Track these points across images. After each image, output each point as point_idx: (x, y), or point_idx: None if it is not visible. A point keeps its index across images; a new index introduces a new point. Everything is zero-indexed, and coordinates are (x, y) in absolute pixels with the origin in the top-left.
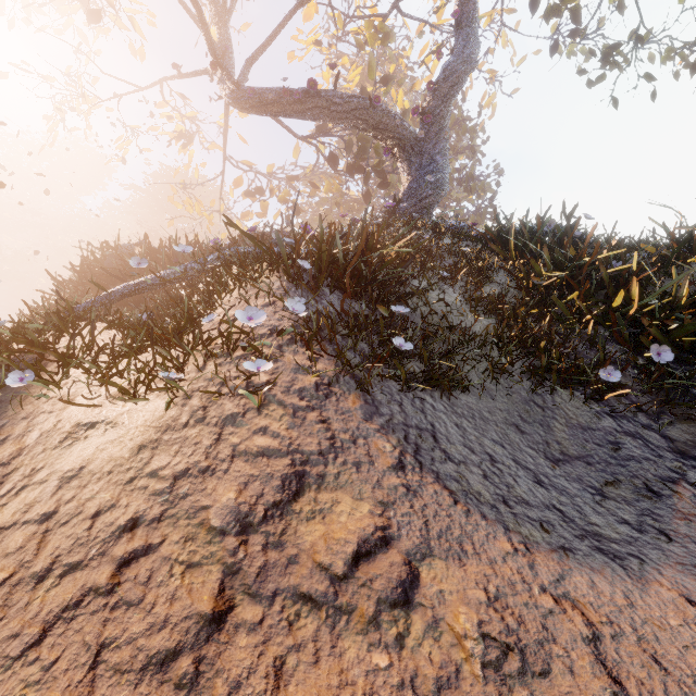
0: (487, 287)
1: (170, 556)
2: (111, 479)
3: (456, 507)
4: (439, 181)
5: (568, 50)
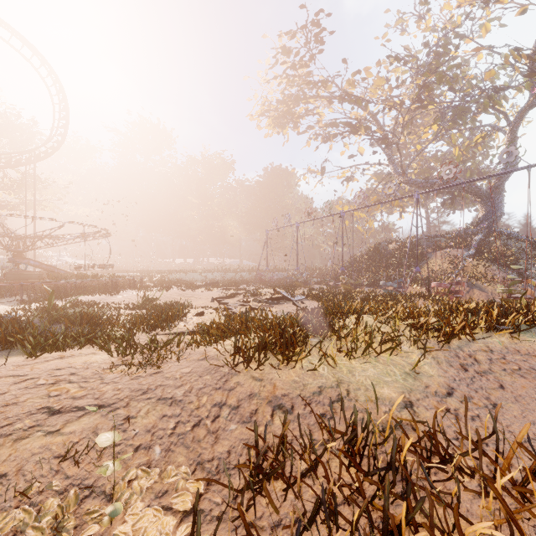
0: None
1: None
2: None
3: None
4: (501, 213)
5: None
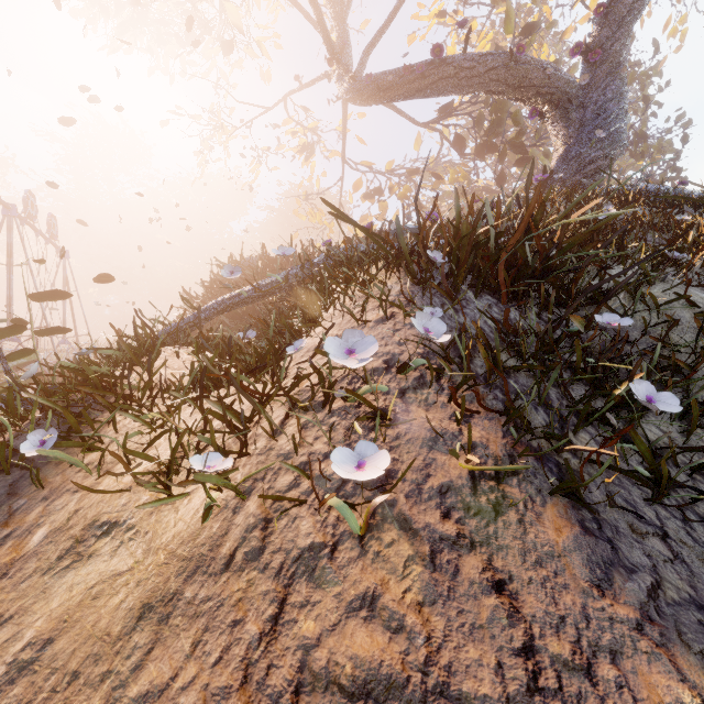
0: None
1: None
2: (66, 700)
3: None
4: (613, 135)
5: None
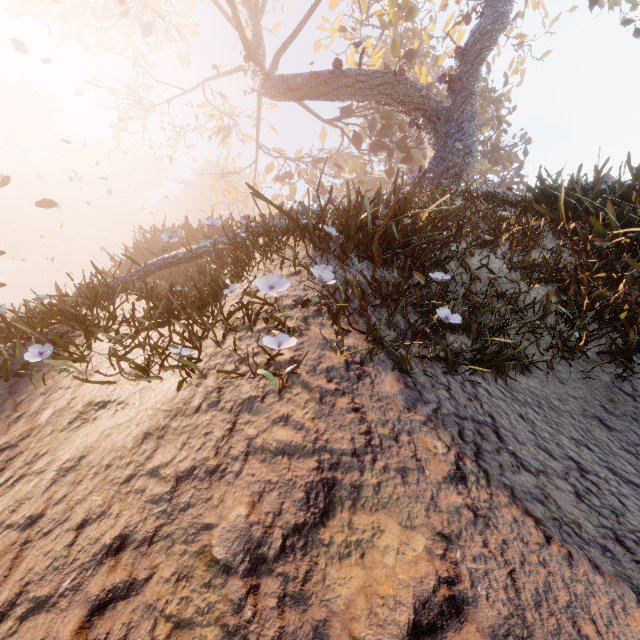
0: (533, 252)
1: (155, 603)
2: (108, 475)
3: (550, 547)
4: (468, 148)
5: (610, 1)
